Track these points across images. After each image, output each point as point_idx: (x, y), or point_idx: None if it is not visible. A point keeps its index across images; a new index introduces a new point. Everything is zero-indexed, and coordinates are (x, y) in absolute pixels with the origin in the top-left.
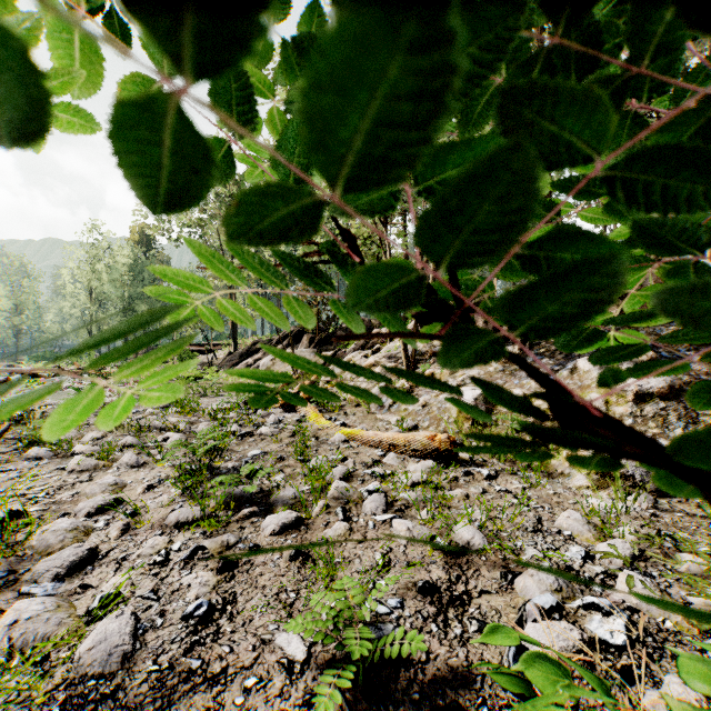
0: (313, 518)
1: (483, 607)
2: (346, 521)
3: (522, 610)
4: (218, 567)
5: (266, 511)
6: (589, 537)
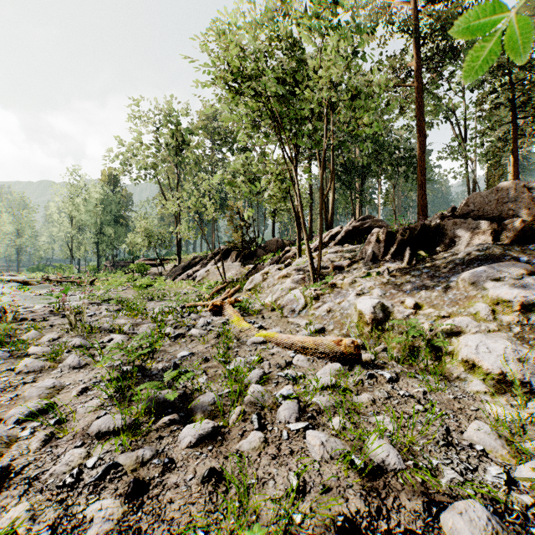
0: (230, 426)
1: None
2: (260, 430)
3: None
4: (127, 492)
5: (186, 417)
6: (503, 454)
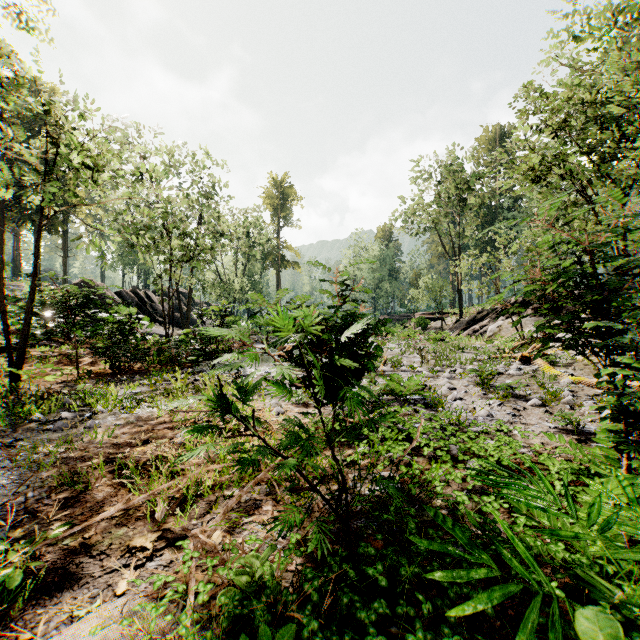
0: (552, 406)
1: None
2: (571, 409)
3: None
4: (512, 408)
5: (525, 401)
6: None
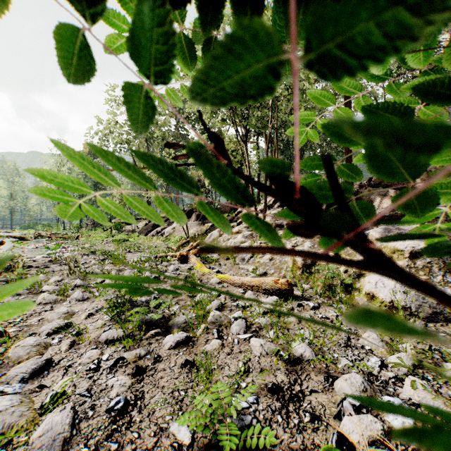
0: (198, 336)
1: (313, 402)
2: (219, 339)
3: (340, 406)
4: (132, 372)
5: (166, 331)
6: (383, 351)
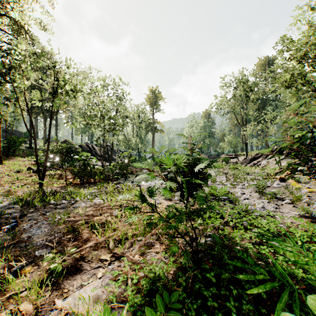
0: (297, 203)
1: None
2: (307, 205)
3: None
4: (275, 204)
5: (282, 200)
6: None
